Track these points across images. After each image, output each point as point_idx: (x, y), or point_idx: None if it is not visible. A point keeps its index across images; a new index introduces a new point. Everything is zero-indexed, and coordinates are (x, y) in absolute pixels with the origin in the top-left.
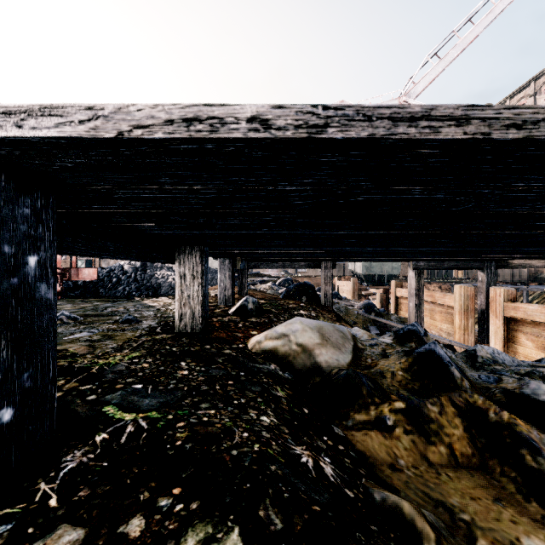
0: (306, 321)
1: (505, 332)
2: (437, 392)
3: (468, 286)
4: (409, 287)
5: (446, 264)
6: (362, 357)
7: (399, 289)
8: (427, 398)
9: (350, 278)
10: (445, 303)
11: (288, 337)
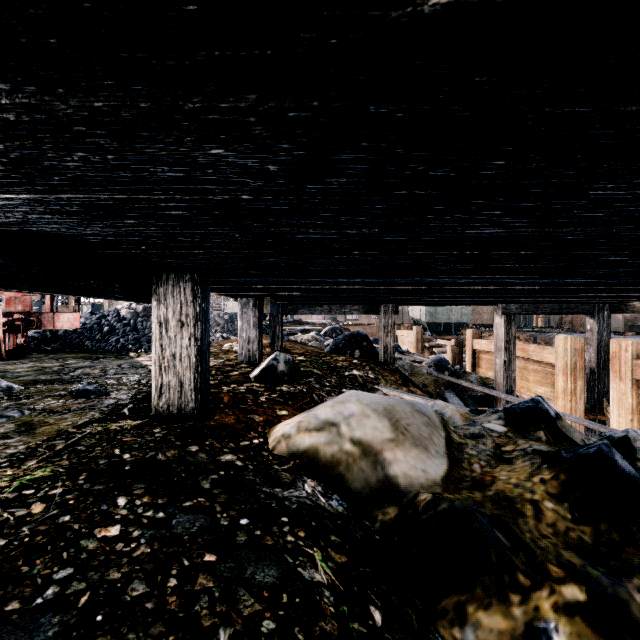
0: (368, 398)
1: (634, 400)
2: (636, 555)
3: (576, 337)
4: (495, 338)
5: (545, 308)
6: (463, 460)
7: (478, 341)
8: (627, 575)
9: (410, 327)
10: (543, 359)
11: (336, 428)
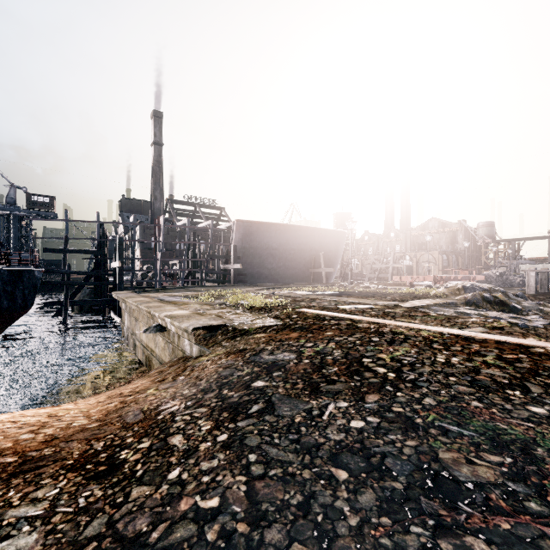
0: None
1: None
2: None
3: None
4: None
5: None
6: None
7: None
8: None
9: None
10: None
11: None
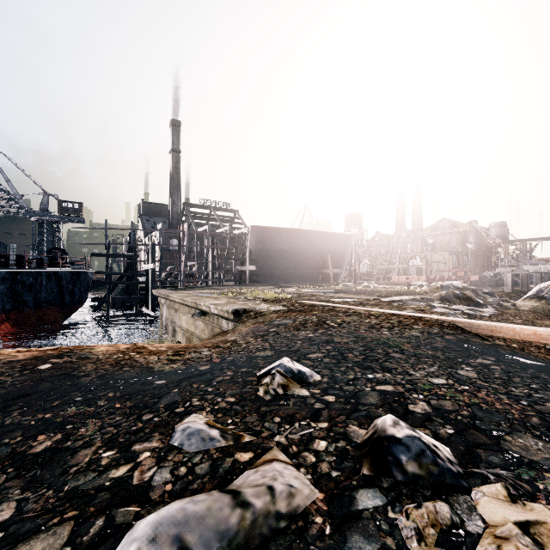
0: None
1: None
2: None
3: None
4: None
5: None
6: None
7: None
8: None
9: None
10: None
11: None
